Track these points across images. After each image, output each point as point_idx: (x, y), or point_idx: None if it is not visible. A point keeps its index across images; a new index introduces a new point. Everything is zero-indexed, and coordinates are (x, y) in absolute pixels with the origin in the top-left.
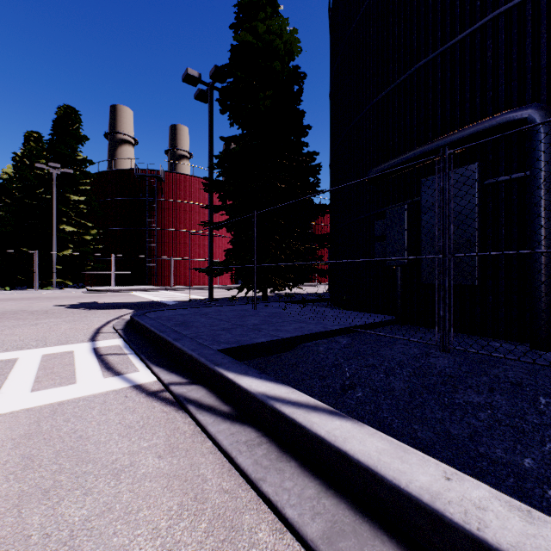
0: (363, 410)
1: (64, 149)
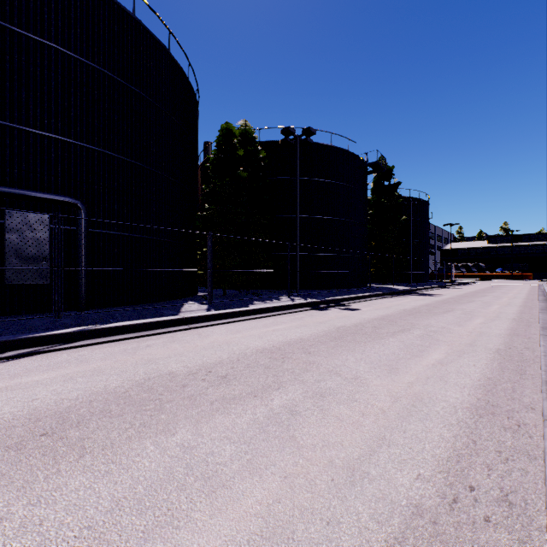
0: None
1: None
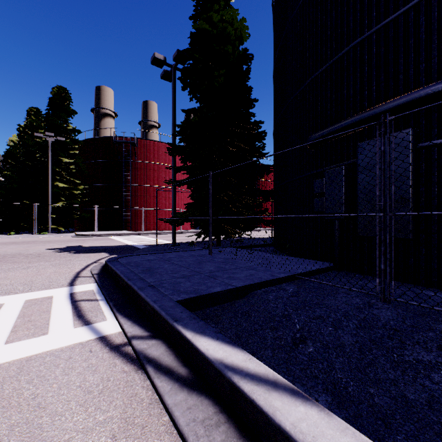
0: (316, 368)
1: (57, 121)
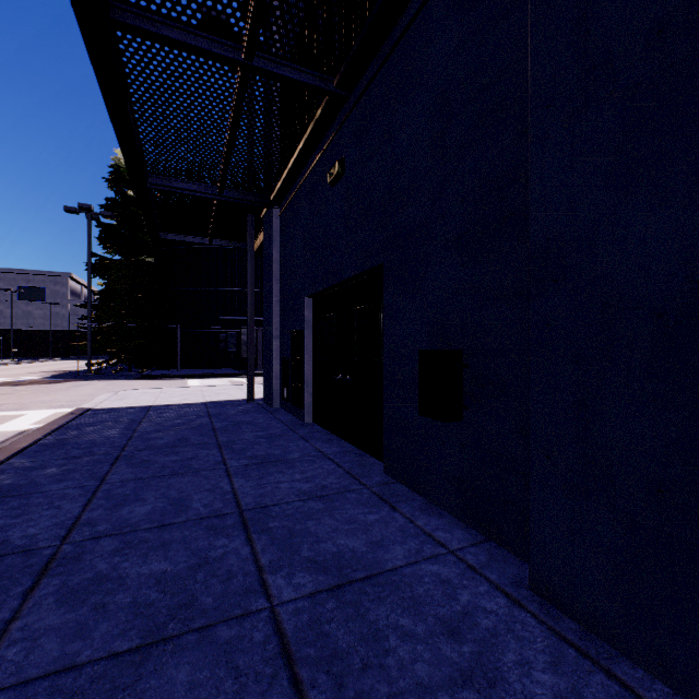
0: None
1: None
